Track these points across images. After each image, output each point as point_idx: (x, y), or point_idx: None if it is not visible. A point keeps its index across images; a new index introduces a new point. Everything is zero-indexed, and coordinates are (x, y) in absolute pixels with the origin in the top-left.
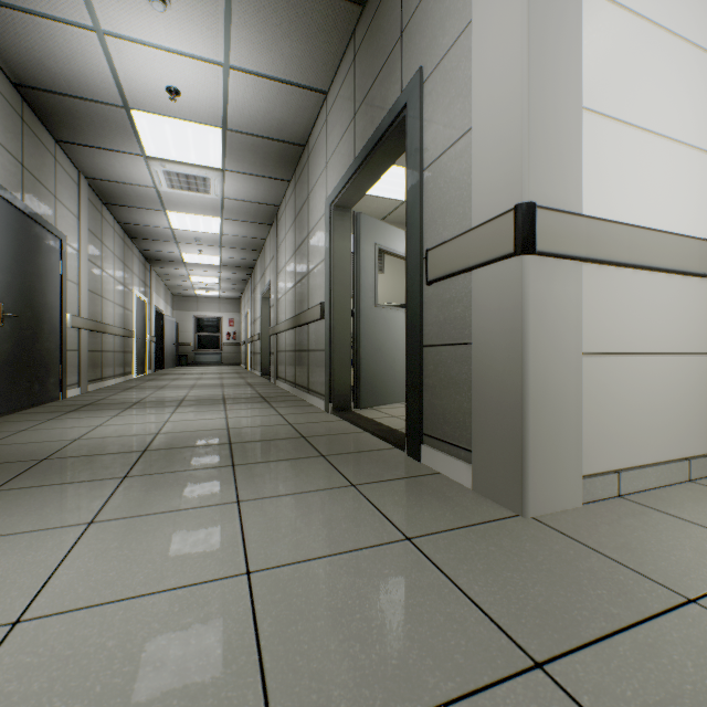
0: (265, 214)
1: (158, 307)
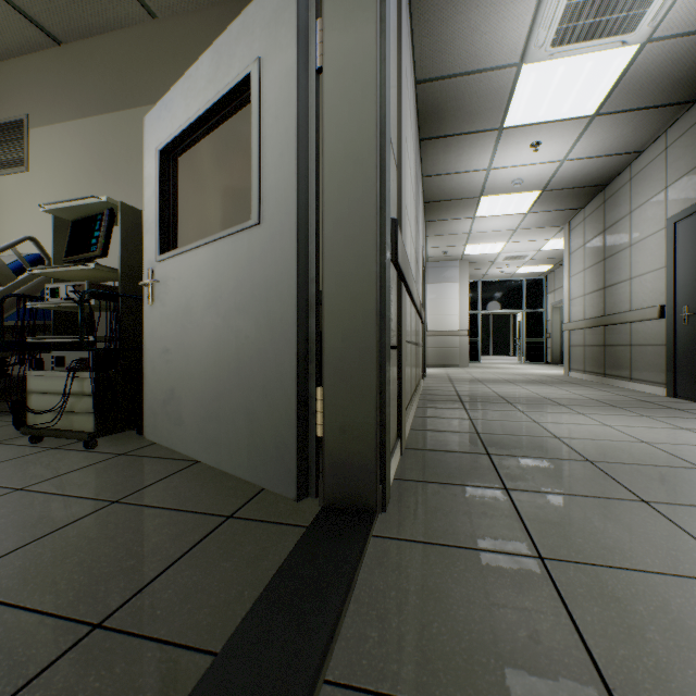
0: None
1: None
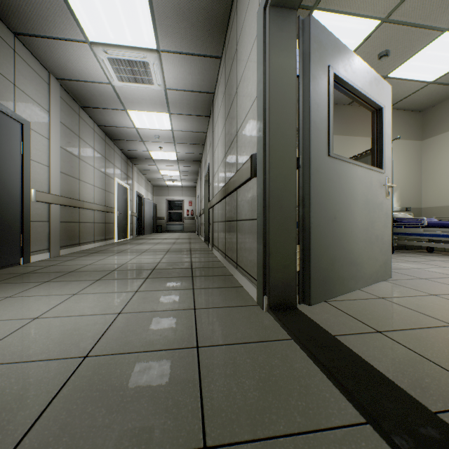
0: (203, 105)
1: (139, 193)
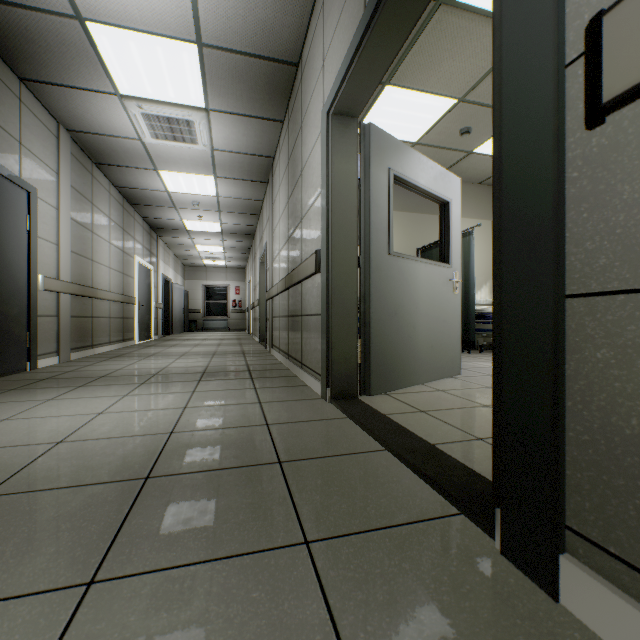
0: (260, 169)
1: (166, 275)
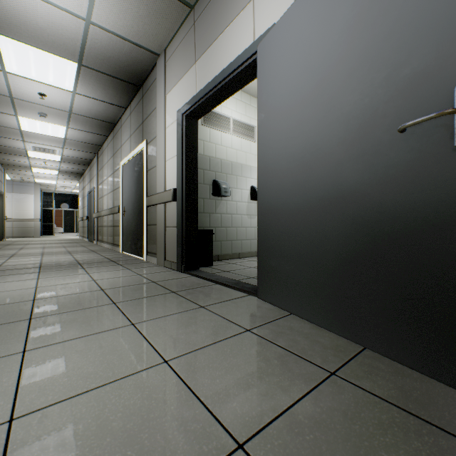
0: None
1: (205, 88)
